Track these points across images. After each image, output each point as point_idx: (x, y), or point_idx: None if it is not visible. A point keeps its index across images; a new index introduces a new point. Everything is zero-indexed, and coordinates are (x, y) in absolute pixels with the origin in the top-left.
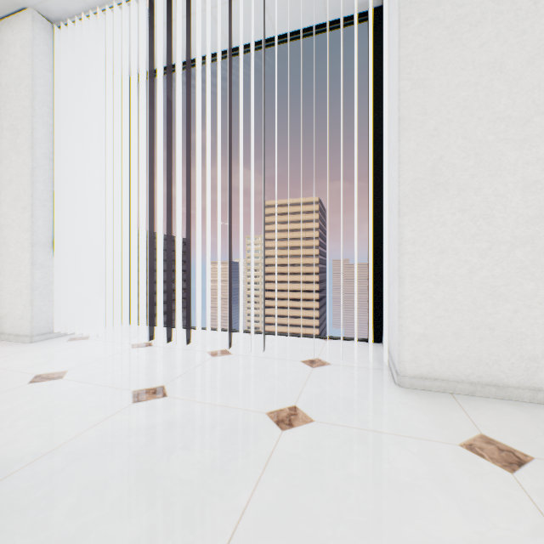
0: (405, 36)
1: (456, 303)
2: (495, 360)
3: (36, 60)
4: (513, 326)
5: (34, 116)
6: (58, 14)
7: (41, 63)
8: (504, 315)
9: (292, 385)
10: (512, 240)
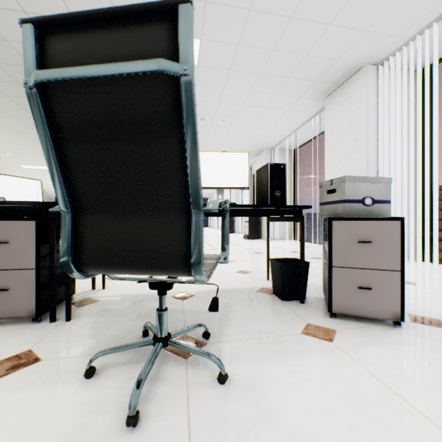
0: None
1: None
2: None
3: (368, 94)
4: None
5: (367, 128)
6: (382, 58)
7: (370, 94)
8: None
9: None
10: None
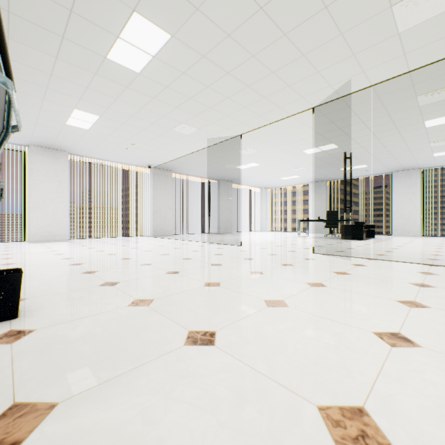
0: (31, 180)
1: (42, 228)
2: (49, 236)
3: None
4: (51, 231)
5: None
6: None
7: None
8: (50, 229)
9: (4, 245)
10: (51, 217)
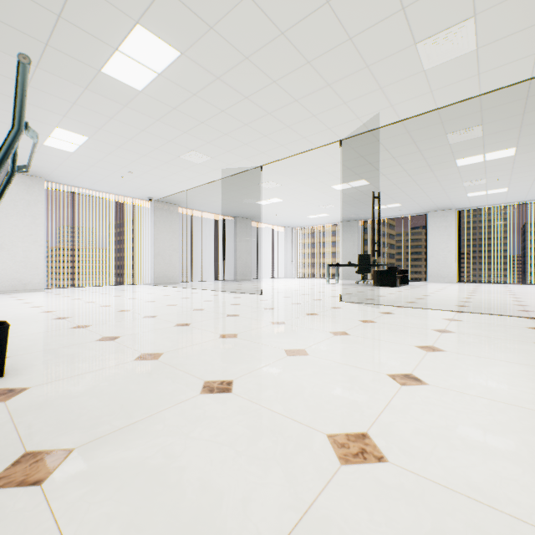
0: None
1: (8, 274)
2: (17, 285)
3: None
4: (21, 278)
5: None
6: None
7: None
8: (19, 276)
9: None
10: (21, 261)
